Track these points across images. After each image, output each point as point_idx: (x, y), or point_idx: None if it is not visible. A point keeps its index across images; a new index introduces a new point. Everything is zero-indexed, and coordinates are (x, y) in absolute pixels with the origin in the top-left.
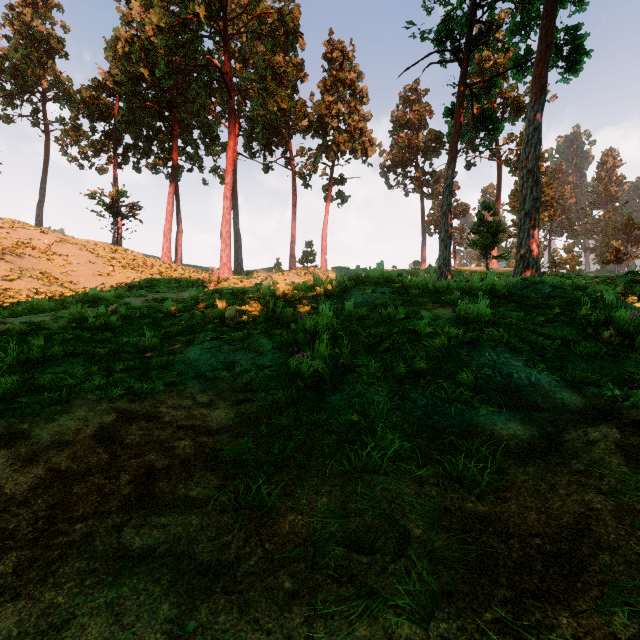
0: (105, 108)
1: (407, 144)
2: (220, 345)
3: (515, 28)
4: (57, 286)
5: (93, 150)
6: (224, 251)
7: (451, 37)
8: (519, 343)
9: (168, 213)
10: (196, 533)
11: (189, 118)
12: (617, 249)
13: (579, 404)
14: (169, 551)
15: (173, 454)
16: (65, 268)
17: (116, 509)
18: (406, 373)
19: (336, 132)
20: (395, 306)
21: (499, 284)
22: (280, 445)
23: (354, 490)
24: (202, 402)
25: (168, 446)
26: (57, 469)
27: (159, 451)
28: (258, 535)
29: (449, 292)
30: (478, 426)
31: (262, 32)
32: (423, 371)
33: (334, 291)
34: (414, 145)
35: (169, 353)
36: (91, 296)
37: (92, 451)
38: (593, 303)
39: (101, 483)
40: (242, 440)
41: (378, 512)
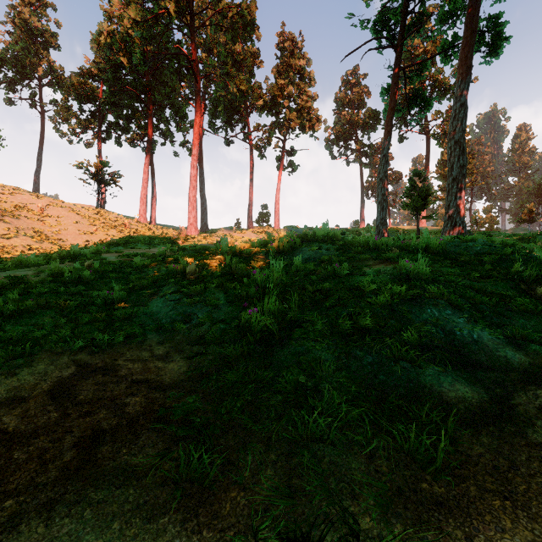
0: (91, 91)
1: (348, 121)
2: (179, 298)
3: (443, 17)
4: (48, 243)
5: (81, 127)
6: (191, 213)
7: (387, 27)
8: (459, 299)
9: (144, 180)
10: (131, 513)
11: (162, 99)
12: (530, 210)
13: (523, 363)
14: (98, 538)
15: (123, 412)
16: (55, 228)
17: (52, 480)
18: (351, 329)
19: (287, 110)
20: (339, 262)
21: (434, 242)
22: (228, 404)
23: (300, 461)
24: (159, 354)
25: (119, 403)
26: (4, 430)
27: (109, 409)
28: (196, 517)
29: (388, 249)
30: (425, 387)
31: (224, 26)
32: (368, 327)
33: (284, 248)
34: (354, 121)
35: (134, 305)
36: (73, 252)
37: (43, 409)
38: (522, 260)
39: (44, 447)
40: (190, 399)
41: (325, 492)
